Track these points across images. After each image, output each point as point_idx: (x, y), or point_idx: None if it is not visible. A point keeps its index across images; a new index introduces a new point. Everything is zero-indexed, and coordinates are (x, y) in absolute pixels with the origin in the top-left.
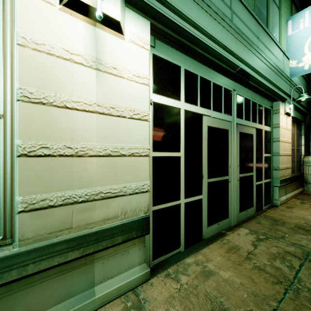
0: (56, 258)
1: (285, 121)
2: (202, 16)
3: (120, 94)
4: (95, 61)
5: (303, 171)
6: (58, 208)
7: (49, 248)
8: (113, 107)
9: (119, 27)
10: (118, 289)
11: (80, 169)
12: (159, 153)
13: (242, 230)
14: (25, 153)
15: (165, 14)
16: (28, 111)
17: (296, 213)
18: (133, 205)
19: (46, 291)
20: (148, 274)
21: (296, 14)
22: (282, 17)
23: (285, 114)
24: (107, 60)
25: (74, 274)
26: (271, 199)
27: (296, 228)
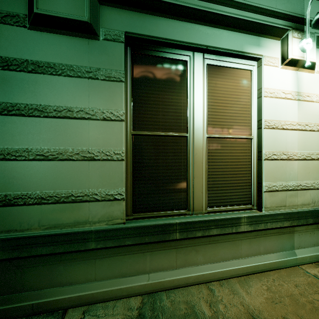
0: (278, 223)
1: None
2: None
3: (311, 114)
4: (297, 95)
5: None
6: (279, 192)
7: (275, 215)
8: (307, 124)
9: (313, 66)
10: (310, 257)
11: (289, 168)
12: None
13: None
14: (266, 158)
15: None
16: (268, 133)
17: None
18: None
19: (272, 242)
20: None
21: None
22: None
23: None
24: (303, 91)
25: (284, 237)
26: None
27: None
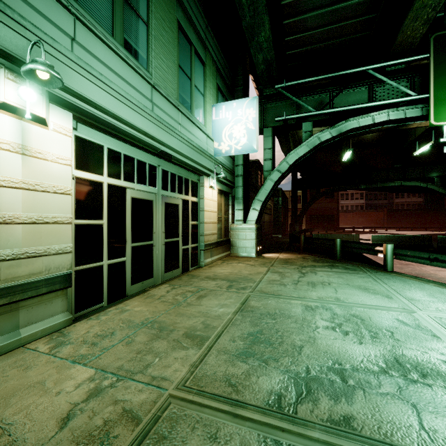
0: None
1: (210, 193)
2: (123, 109)
3: (45, 173)
4: (22, 148)
5: (230, 237)
6: None
7: None
8: (38, 184)
9: (45, 122)
10: (43, 331)
11: (8, 234)
12: (81, 221)
13: (164, 285)
14: None
15: (87, 110)
16: None
17: (213, 269)
18: (57, 263)
19: None
20: (71, 320)
21: (218, 104)
22: (207, 103)
23: (210, 187)
24: (32, 146)
25: (1, 318)
26: (199, 262)
27: (205, 278)
